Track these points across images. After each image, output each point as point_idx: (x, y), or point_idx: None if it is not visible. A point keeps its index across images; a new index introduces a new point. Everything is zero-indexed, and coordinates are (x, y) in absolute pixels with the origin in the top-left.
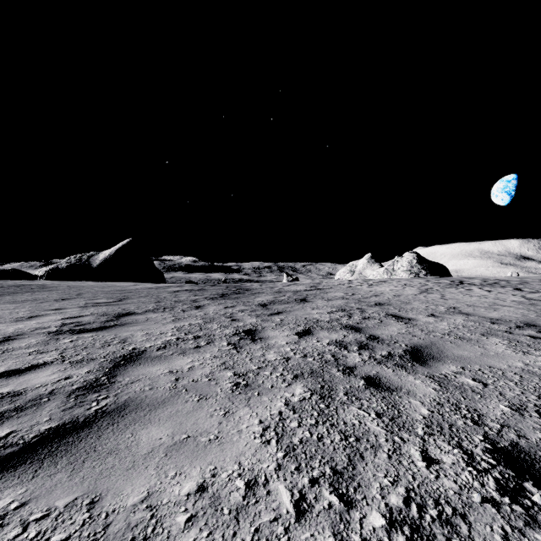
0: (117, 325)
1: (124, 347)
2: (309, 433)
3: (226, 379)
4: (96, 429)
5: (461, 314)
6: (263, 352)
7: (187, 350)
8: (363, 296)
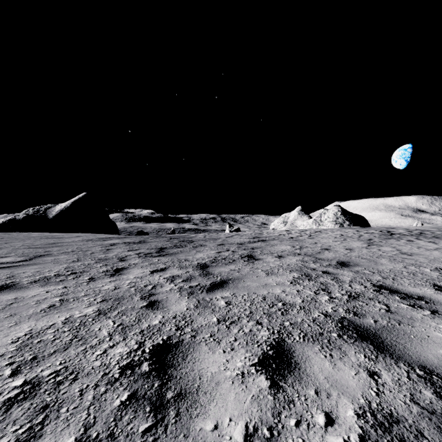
0: None
1: None
2: None
3: None
4: None
5: None
6: None
7: None
8: (313, 250)
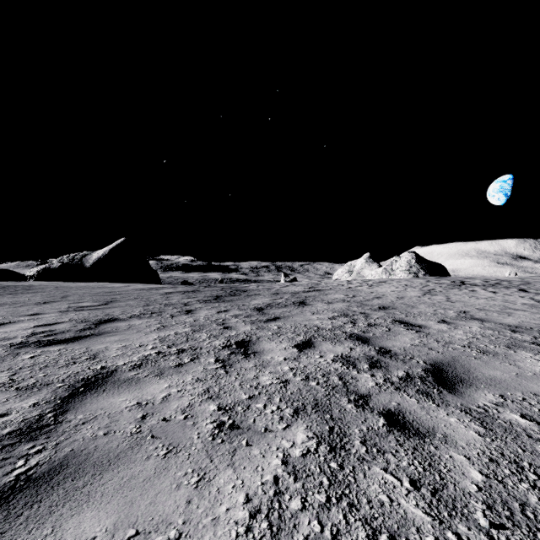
0: (94, 334)
1: (92, 366)
2: (319, 523)
3: (207, 415)
4: (3, 517)
5: (474, 319)
6: (256, 373)
7: (165, 370)
8: (364, 298)
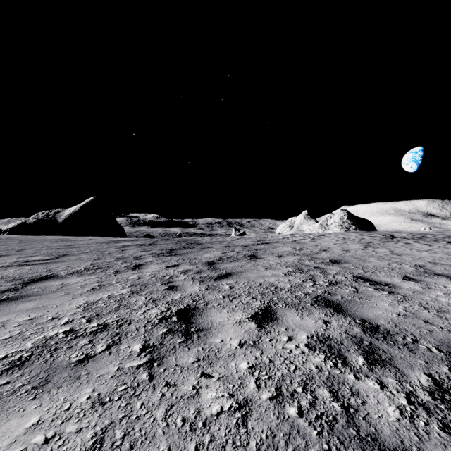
0: (9, 298)
1: None
2: None
3: None
4: None
5: (438, 275)
6: (197, 380)
7: (57, 372)
8: (312, 251)
